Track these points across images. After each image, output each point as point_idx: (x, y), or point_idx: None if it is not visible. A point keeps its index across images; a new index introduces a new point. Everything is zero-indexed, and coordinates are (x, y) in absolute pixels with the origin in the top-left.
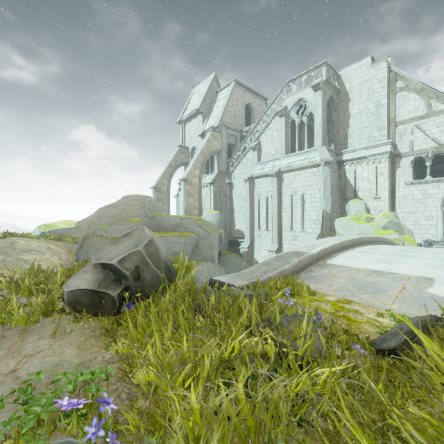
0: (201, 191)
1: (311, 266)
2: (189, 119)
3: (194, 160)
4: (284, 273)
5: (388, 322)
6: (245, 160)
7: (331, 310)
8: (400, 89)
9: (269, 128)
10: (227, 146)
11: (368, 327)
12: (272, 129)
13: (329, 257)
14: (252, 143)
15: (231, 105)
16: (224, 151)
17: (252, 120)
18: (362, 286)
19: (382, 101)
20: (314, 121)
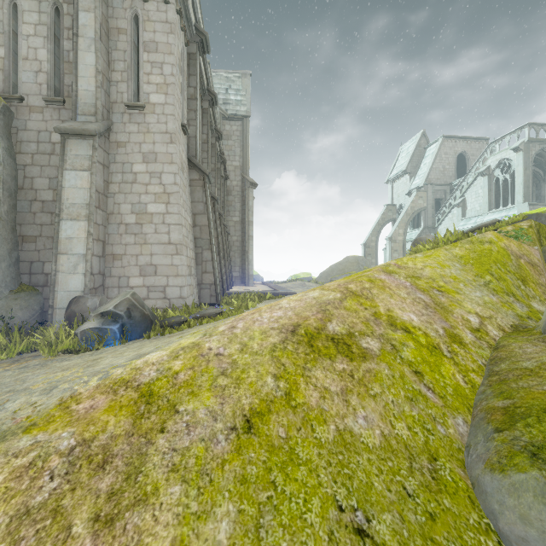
0: (405, 247)
1: None
2: (396, 178)
3: (398, 221)
4: None
5: None
6: (450, 215)
7: None
8: None
9: (474, 185)
10: (433, 202)
11: None
12: (477, 186)
13: None
14: (456, 200)
15: (438, 161)
16: (430, 208)
17: (467, 167)
18: None
19: None
20: (515, 179)
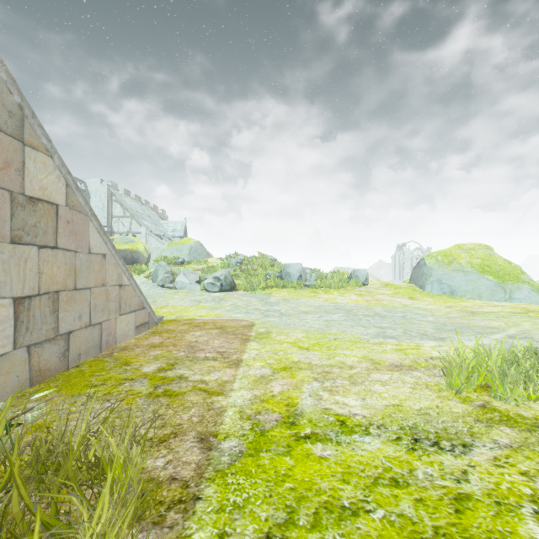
0: None
1: None
2: None
3: None
4: None
5: None
6: None
7: None
8: (114, 200)
9: None
10: None
11: None
12: None
13: None
14: None
15: None
16: None
17: None
18: None
19: (106, 204)
20: None
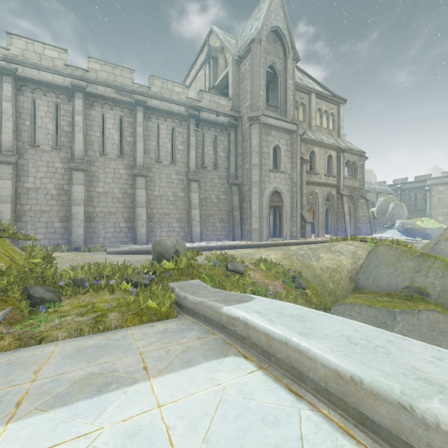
0: None
1: (225, 336)
2: None
3: None
4: (186, 301)
5: (55, 320)
6: None
7: (98, 304)
8: None
9: None
10: None
11: (67, 307)
12: None
13: (285, 374)
14: None
15: None
16: None
17: None
18: (104, 348)
19: None
20: None
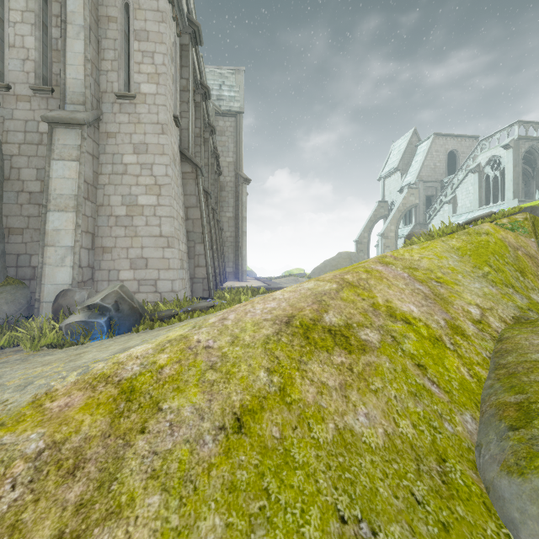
0: (397, 243)
1: None
2: (388, 176)
3: (390, 218)
4: None
5: None
6: (441, 212)
7: None
8: None
9: (464, 182)
10: (424, 199)
11: None
12: (467, 183)
13: None
14: (447, 196)
15: (429, 158)
16: (421, 204)
17: (458, 165)
18: None
19: None
20: (505, 176)
